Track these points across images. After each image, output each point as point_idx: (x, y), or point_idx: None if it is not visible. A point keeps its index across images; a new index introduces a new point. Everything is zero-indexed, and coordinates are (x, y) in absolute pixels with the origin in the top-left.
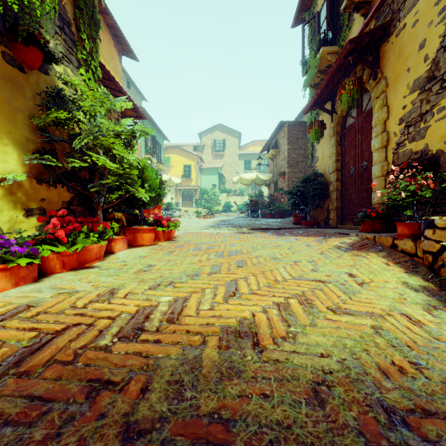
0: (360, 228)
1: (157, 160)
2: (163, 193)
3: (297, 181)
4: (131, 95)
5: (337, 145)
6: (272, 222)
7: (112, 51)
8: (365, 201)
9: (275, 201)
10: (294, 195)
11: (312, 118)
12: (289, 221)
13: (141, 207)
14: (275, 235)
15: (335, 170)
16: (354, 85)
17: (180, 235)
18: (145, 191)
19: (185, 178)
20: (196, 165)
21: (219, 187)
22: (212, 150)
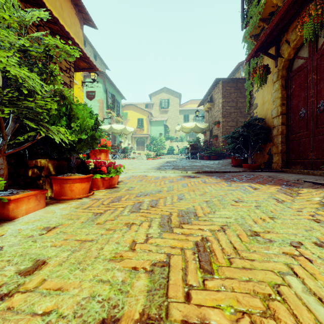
0: (318, 173)
1: (116, 114)
2: (99, 135)
3: (230, 129)
4: (97, 65)
5: (282, 89)
6: (212, 164)
7: (73, 18)
8: (323, 144)
9: (211, 146)
10: (235, 139)
11: (250, 69)
12: (227, 164)
13: (71, 152)
14: (224, 180)
15: (280, 114)
16: (323, 8)
17: (125, 179)
18: (72, 132)
19: (139, 129)
20: (147, 118)
21: (164, 135)
22: (159, 107)
